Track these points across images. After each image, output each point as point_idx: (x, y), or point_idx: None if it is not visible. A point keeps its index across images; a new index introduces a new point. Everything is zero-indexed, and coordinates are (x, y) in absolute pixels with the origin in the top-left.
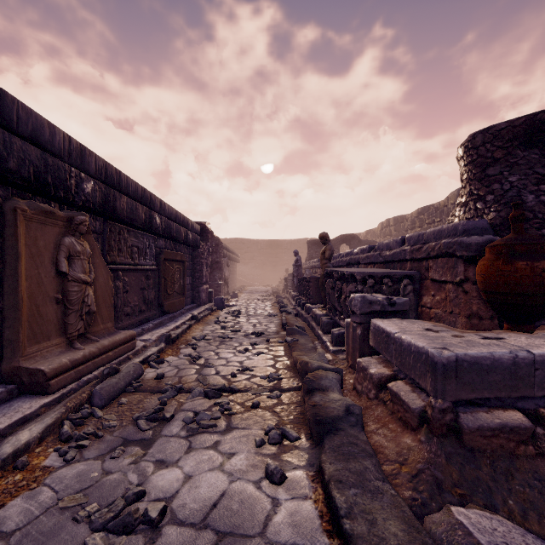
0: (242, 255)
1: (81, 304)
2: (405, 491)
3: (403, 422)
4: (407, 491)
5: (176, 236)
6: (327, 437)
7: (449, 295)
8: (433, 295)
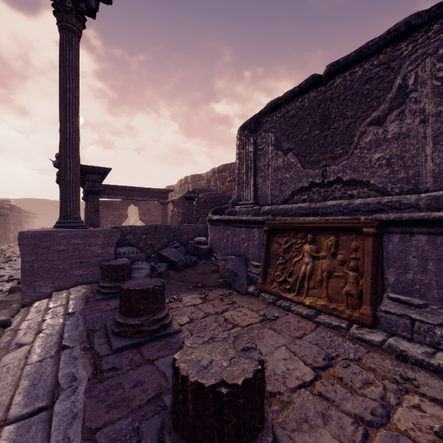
0: (40, 211)
1: None
2: None
3: None
4: None
5: None
6: None
7: None
8: None
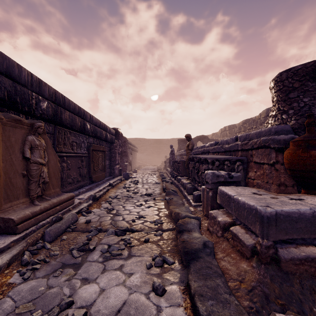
0: (139, 147)
1: (39, 177)
2: (244, 301)
3: (240, 253)
4: (245, 301)
5: (100, 136)
6: (192, 262)
7: (265, 171)
8: (255, 172)
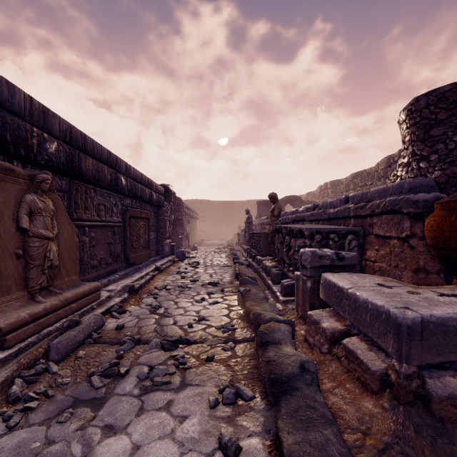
0: (201, 213)
1: (43, 259)
2: None
3: (361, 383)
4: None
5: (141, 196)
6: (283, 398)
7: (394, 249)
8: (377, 250)
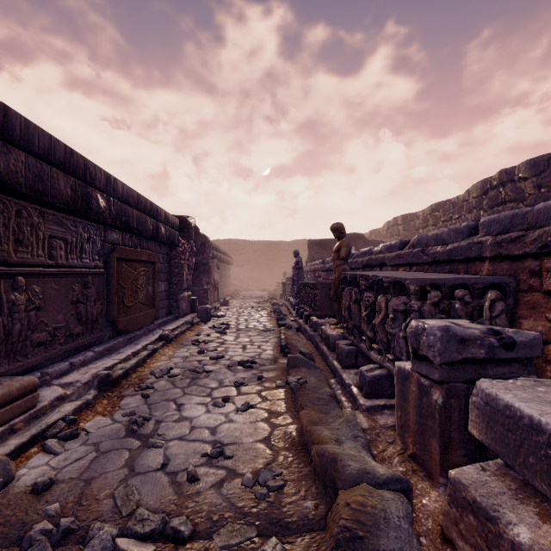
0: (236, 257)
1: None
2: None
3: None
4: None
5: (138, 228)
6: None
7: None
8: None
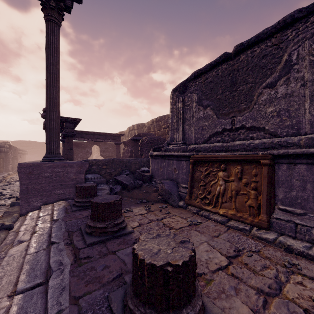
0: (30, 149)
1: None
2: None
3: None
4: None
5: (2, 151)
6: None
7: None
8: None
